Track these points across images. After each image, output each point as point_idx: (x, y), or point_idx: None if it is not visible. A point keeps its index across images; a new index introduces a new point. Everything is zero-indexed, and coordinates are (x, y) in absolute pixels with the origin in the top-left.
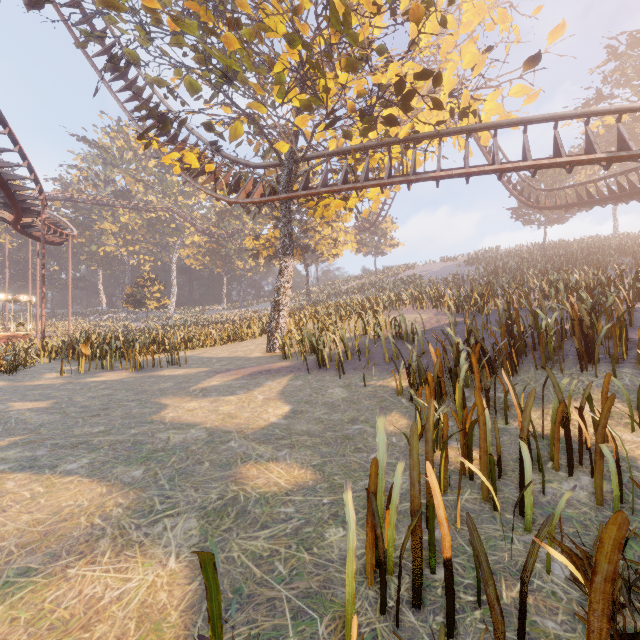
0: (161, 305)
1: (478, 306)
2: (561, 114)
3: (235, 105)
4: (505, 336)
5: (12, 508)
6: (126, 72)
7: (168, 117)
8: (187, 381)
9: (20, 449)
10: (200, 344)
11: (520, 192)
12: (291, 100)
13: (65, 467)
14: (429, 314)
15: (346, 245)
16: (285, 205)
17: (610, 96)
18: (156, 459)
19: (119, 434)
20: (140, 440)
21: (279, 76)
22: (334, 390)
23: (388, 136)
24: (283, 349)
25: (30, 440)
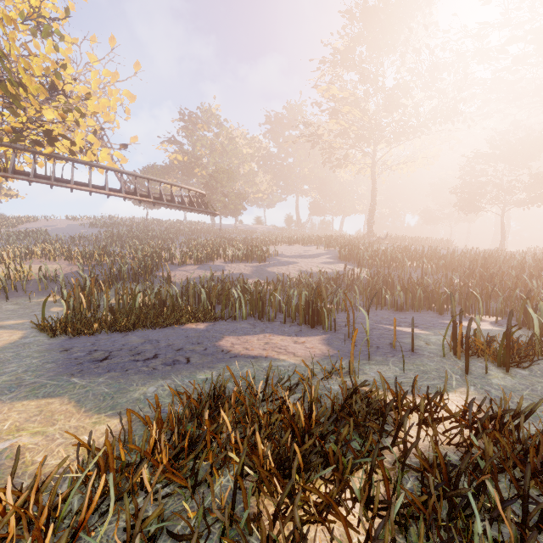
0: None
1: (97, 261)
2: (138, 174)
3: None
4: (107, 274)
5: None
6: None
7: None
8: None
9: None
10: None
11: (129, 187)
12: None
13: None
14: (63, 265)
15: None
16: None
17: (180, 143)
18: None
19: None
20: None
21: None
22: (8, 307)
23: (32, 144)
24: None
25: None
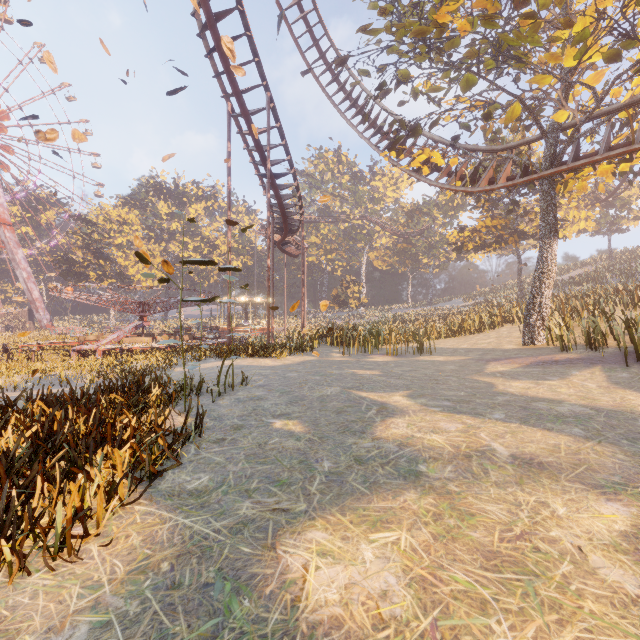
0: (359, 304)
1: None
2: None
3: (499, 88)
4: None
5: (505, 437)
6: (357, 100)
7: (417, 124)
8: (467, 366)
9: (424, 399)
10: (426, 337)
11: None
12: (590, 57)
13: (491, 416)
14: None
15: (576, 224)
16: (548, 182)
17: None
18: (575, 423)
19: (490, 399)
20: (523, 406)
21: (580, 34)
22: None
23: None
24: (563, 340)
25: (419, 394)
